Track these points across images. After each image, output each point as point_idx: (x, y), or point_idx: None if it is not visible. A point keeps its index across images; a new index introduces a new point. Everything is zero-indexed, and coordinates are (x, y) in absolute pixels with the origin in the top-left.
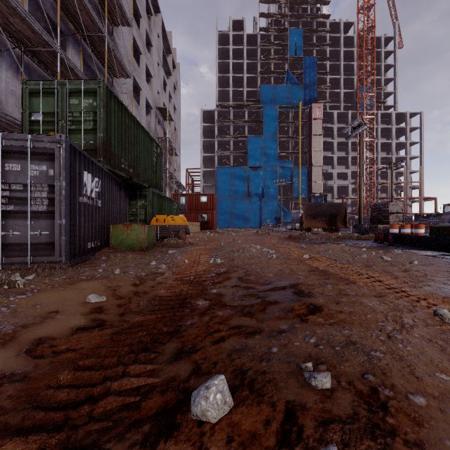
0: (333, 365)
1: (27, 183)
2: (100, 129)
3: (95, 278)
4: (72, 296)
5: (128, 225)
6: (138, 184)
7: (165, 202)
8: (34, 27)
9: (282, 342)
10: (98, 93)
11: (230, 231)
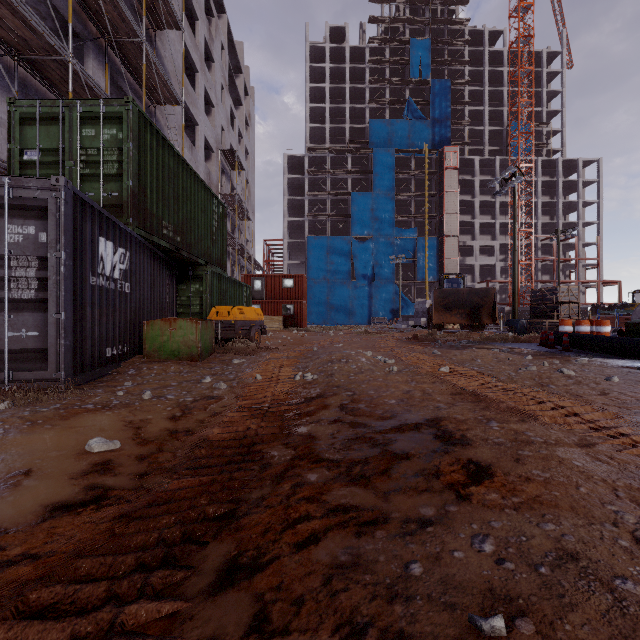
0: (547, 620)
1: (4, 255)
2: (129, 174)
3: (109, 406)
4: (63, 440)
5: (171, 321)
6: (190, 260)
7: (231, 286)
8: (31, 22)
9: (429, 550)
10: (126, 120)
11: (326, 329)
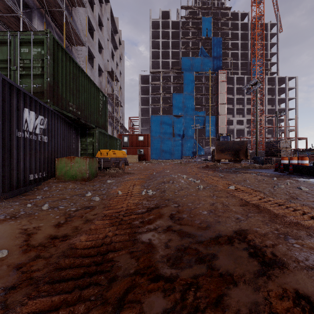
0: None
1: None
2: (47, 74)
3: (15, 216)
4: None
5: (71, 158)
6: (86, 124)
7: (110, 139)
8: None
9: None
10: (46, 43)
11: (160, 162)
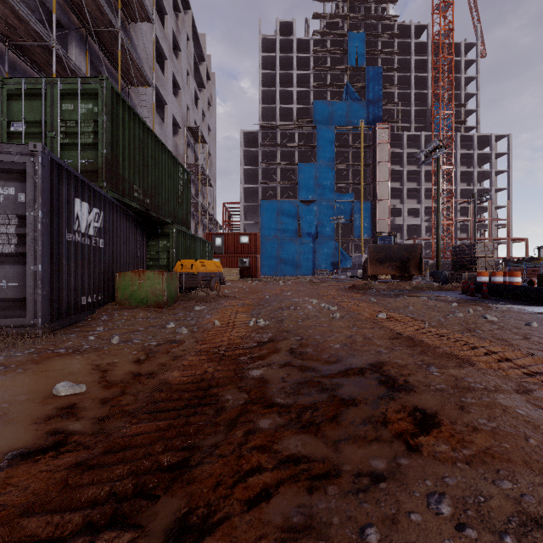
0: None
1: None
2: (103, 143)
3: (79, 351)
4: (33, 384)
5: (140, 272)
6: (158, 219)
7: (194, 242)
8: (19, 11)
9: (384, 511)
10: (100, 96)
11: (277, 279)
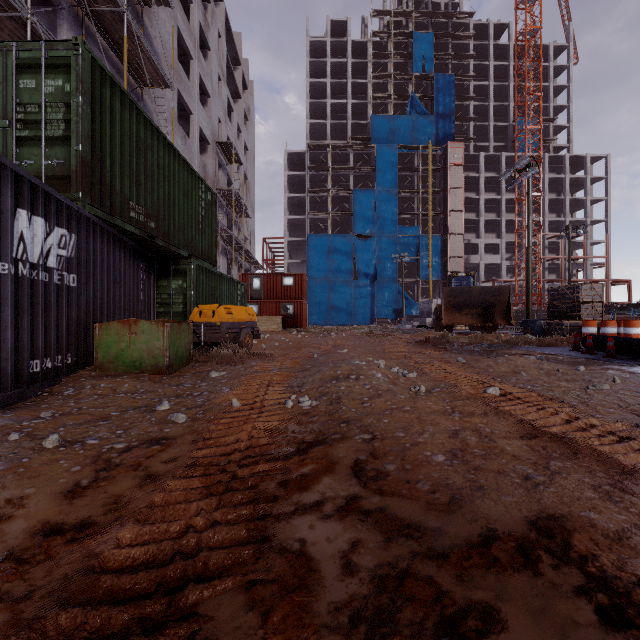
0: None
1: None
2: (78, 136)
3: None
4: None
5: (130, 323)
6: (170, 251)
7: (222, 283)
8: None
9: None
10: (74, 67)
11: (328, 330)
